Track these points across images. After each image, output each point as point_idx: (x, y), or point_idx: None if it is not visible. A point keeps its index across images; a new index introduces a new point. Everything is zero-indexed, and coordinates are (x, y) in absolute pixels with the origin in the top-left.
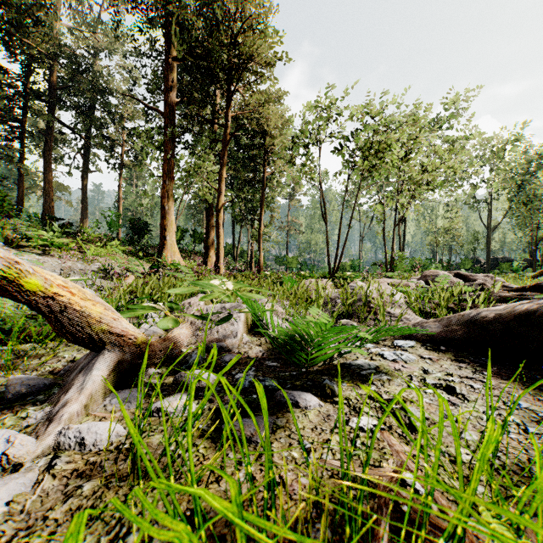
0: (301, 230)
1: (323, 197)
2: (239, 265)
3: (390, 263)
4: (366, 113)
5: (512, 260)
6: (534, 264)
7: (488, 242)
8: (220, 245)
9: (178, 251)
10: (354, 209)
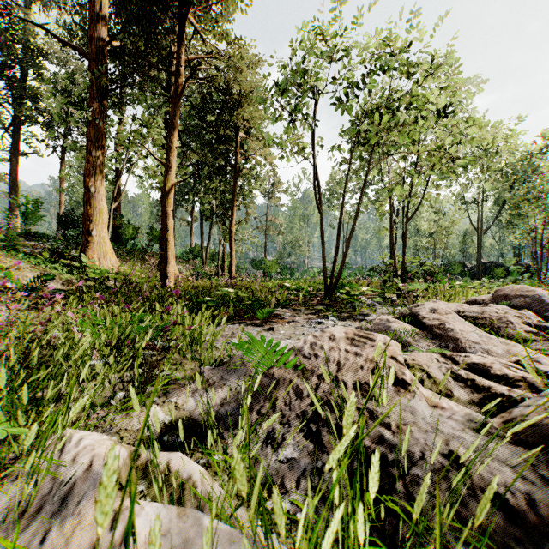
0: (281, 230)
1: (316, 175)
2: (210, 269)
3: (402, 269)
4: (383, 44)
5: (502, 264)
6: (539, 269)
7: (479, 245)
8: (168, 243)
9: (112, 252)
10: (362, 191)
